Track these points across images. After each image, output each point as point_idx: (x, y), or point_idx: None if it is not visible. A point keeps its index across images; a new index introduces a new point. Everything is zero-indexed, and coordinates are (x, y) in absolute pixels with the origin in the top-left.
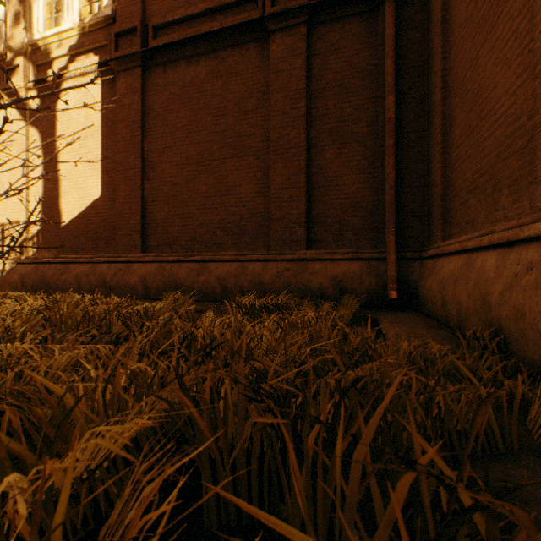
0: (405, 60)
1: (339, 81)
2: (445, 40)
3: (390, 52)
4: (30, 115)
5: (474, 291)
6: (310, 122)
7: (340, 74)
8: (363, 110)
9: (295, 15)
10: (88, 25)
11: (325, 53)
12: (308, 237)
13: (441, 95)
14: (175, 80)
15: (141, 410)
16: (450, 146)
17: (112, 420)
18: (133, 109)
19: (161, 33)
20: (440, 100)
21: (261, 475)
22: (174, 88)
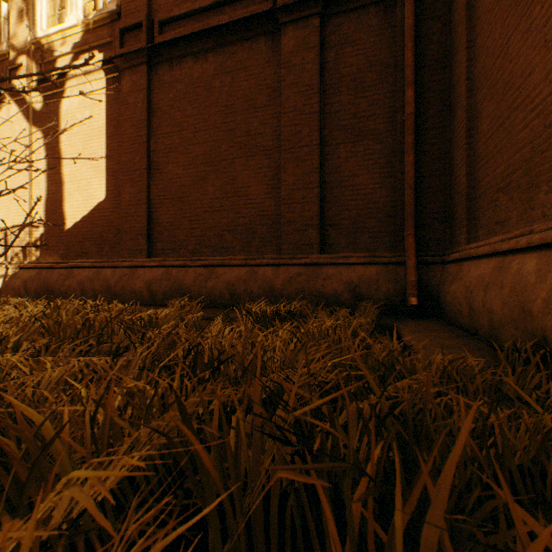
0: (425, 51)
1: (354, 75)
2: (469, 28)
3: (409, 43)
4: (34, 115)
5: (510, 297)
6: (324, 119)
7: (355, 68)
8: (380, 105)
9: (308, 6)
10: (92, 22)
11: (339, 46)
12: (321, 241)
13: (466, 87)
14: (182, 77)
15: (138, 438)
16: (475, 142)
17: (96, 461)
18: (139, 108)
19: (168, 28)
20: (465, 92)
21: (280, 522)
22: (181, 85)
